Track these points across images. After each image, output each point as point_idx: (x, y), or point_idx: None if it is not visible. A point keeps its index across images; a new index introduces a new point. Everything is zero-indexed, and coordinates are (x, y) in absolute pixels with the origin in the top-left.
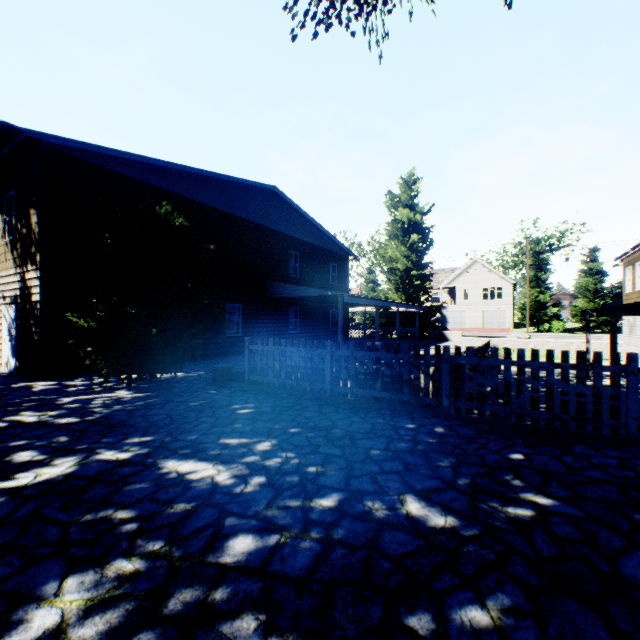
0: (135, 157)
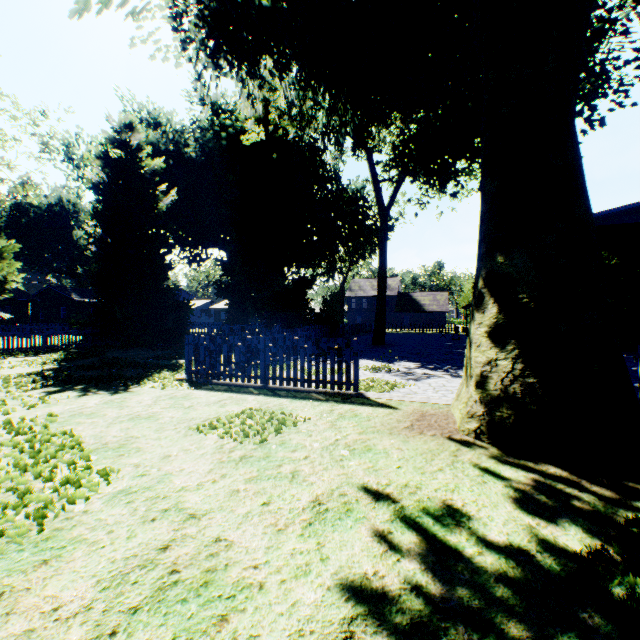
0: (599, 214)
